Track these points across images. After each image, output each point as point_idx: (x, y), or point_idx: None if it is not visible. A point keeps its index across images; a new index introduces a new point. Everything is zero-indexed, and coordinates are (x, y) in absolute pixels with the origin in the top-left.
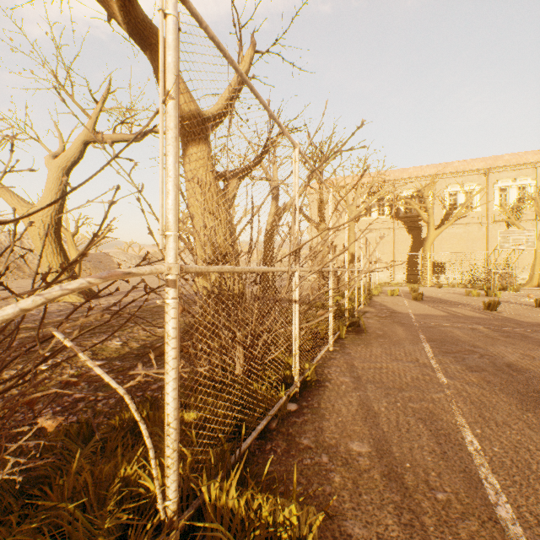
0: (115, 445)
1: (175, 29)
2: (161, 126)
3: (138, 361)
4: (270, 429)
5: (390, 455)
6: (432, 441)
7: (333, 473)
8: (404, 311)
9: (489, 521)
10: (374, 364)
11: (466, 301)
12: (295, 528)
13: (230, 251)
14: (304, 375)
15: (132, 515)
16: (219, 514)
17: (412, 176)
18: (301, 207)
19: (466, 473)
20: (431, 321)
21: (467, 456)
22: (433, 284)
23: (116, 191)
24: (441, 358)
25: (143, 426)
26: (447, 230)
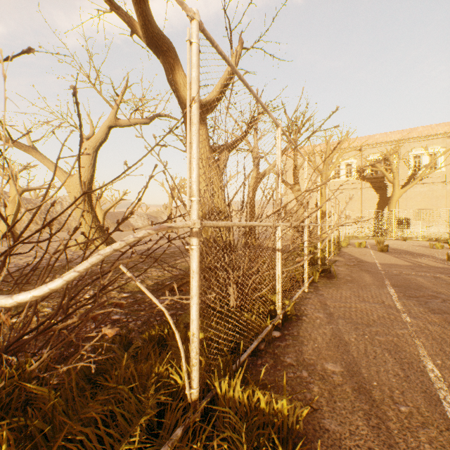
0: (147, 352)
1: (198, 53)
2: (188, 123)
3: (154, 294)
4: (259, 349)
5: (359, 375)
6: (396, 367)
7: (312, 385)
8: (370, 261)
9: (447, 431)
10: (344, 303)
11: (429, 253)
12: (286, 417)
13: (223, 209)
14: (285, 310)
15: (168, 397)
16: (228, 403)
17: (377, 142)
18: (282, 174)
19: (426, 394)
20: (396, 270)
21: (428, 381)
22: (398, 238)
23: (154, 168)
24: (405, 301)
25: (177, 334)
26: (412, 189)
